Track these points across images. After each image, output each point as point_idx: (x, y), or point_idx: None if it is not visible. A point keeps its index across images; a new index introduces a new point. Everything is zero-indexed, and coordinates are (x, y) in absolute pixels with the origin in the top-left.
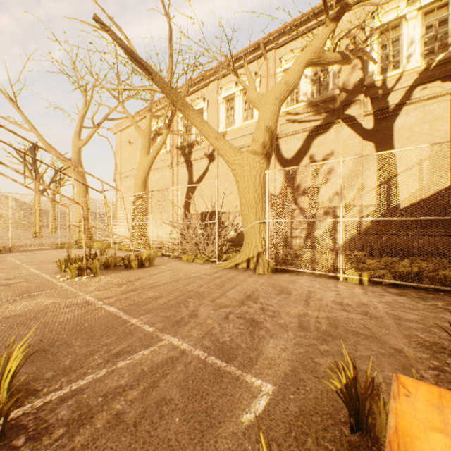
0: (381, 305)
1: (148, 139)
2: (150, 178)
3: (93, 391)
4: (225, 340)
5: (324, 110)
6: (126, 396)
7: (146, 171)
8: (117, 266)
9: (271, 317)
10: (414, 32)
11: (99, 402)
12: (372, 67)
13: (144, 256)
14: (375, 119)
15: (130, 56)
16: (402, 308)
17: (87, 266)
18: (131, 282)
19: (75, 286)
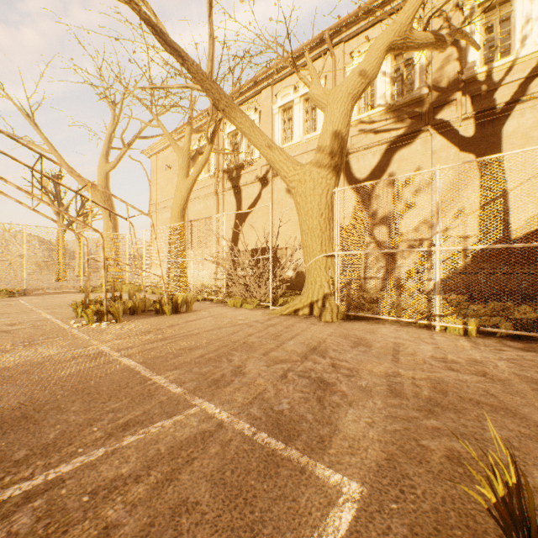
0: (503, 363)
1: (187, 159)
2: (191, 209)
3: (77, 484)
4: (282, 407)
5: (408, 116)
6: (126, 494)
7: (184, 197)
8: (147, 311)
9: (347, 377)
10: (530, 5)
11: (83, 504)
12: (473, 56)
13: (180, 298)
14: (477, 123)
15: (158, 38)
16: (536, 367)
17: (107, 310)
18: (161, 329)
19: (89, 333)
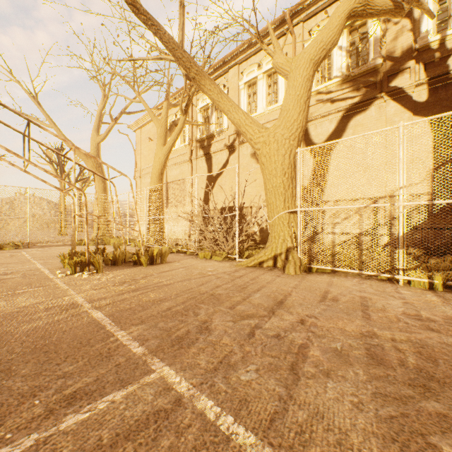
0: None
1: (164, 129)
2: (169, 174)
3: None
4: (250, 377)
5: (363, 85)
6: None
7: (162, 163)
8: (126, 262)
9: (319, 337)
10: None
11: None
12: (426, 26)
13: (155, 251)
14: (431, 89)
15: (132, 7)
16: None
17: (89, 261)
18: (135, 280)
19: (70, 283)
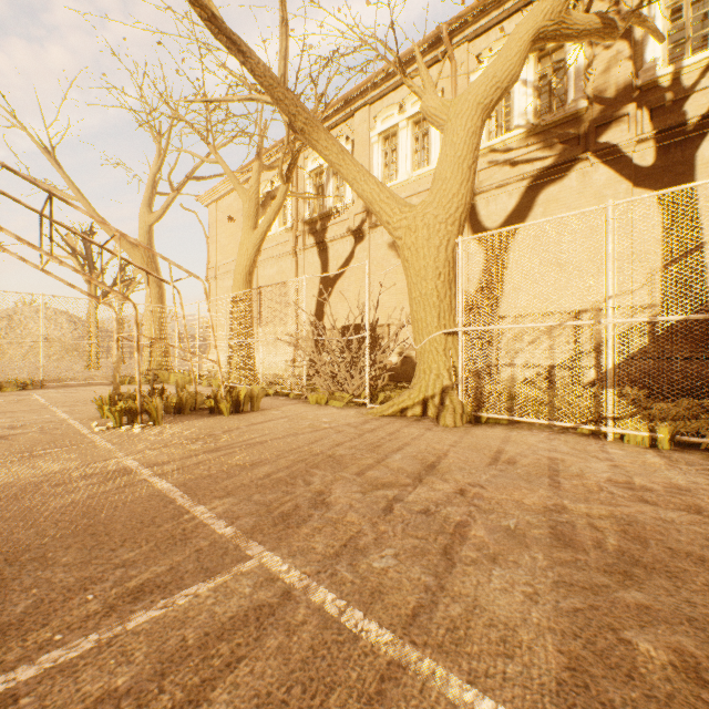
0: None
1: (254, 204)
2: (261, 274)
3: (37, 707)
4: (386, 564)
5: (559, 140)
6: None
7: (251, 257)
8: (198, 409)
9: (485, 512)
10: None
11: None
12: (652, 52)
13: (243, 392)
14: (659, 147)
15: (209, 24)
16: None
17: (142, 408)
18: (214, 435)
19: (114, 441)
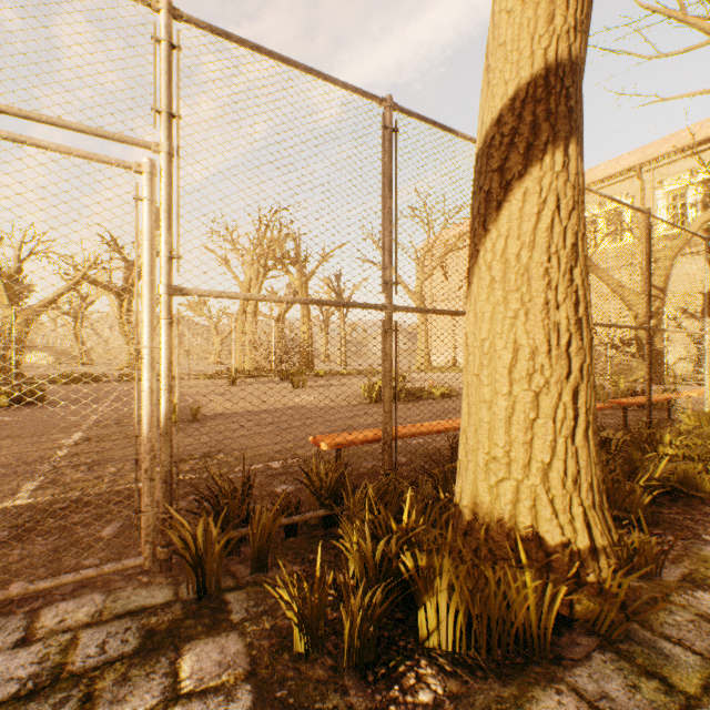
0: None
1: None
2: None
3: None
4: None
5: None
6: None
7: None
8: None
9: None
10: None
11: None
12: None
13: None
14: None
15: None
16: None
17: None
18: None
19: None
